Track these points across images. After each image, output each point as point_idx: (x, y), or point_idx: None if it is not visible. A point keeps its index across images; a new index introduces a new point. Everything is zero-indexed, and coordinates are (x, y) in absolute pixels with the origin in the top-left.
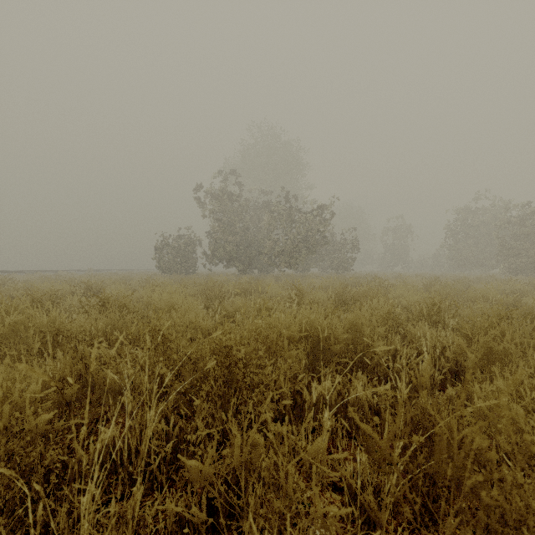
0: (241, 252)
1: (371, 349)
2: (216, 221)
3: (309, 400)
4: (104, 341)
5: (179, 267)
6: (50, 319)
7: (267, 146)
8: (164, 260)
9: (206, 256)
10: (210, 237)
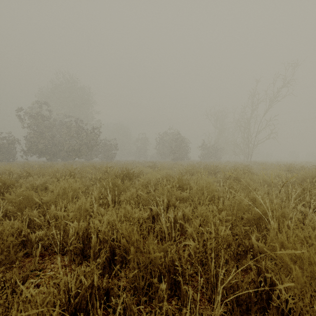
0: (48, 149)
1: None
2: (31, 130)
3: None
4: None
5: (1, 157)
6: None
7: (69, 87)
8: None
9: (23, 150)
10: (26, 140)
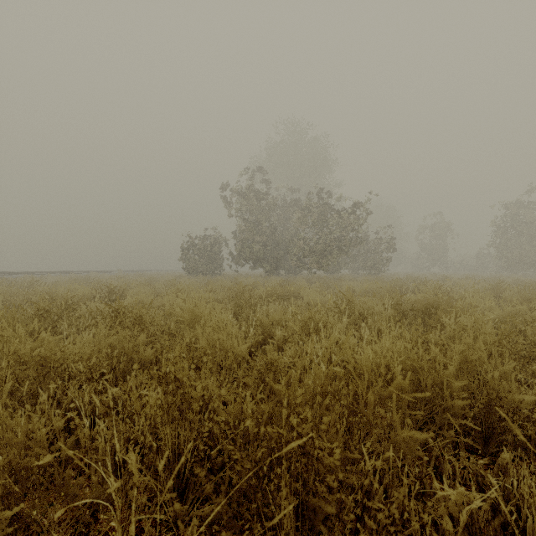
0: (268, 252)
1: (504, 403)
2: (243, 221)
3: (452, 535)
4: (108, 371)
5: (205, 268)
6: (38, 342)
7: (294, 143)
8: (190, 261)
9: (232, 256)
10: (236, 237)
